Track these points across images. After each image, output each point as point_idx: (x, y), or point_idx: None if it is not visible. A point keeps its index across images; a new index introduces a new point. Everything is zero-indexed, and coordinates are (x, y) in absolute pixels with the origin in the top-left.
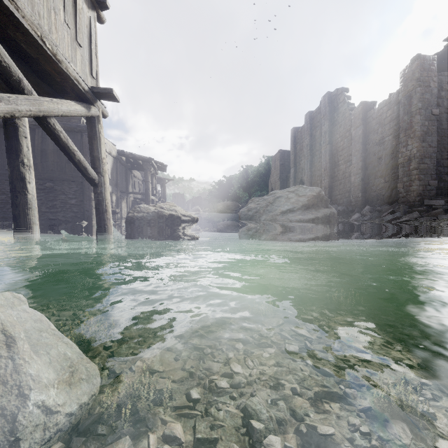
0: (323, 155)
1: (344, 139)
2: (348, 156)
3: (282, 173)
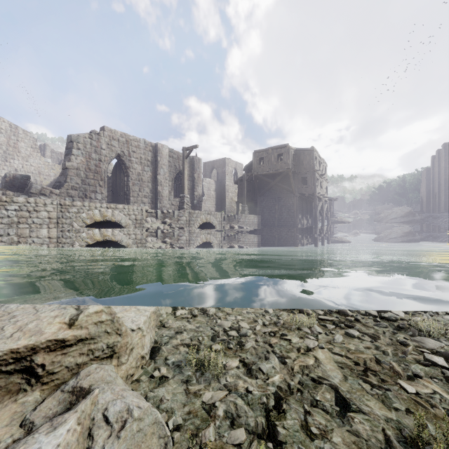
0: (442, 181)
1: None
2: None
3: (428, 185)
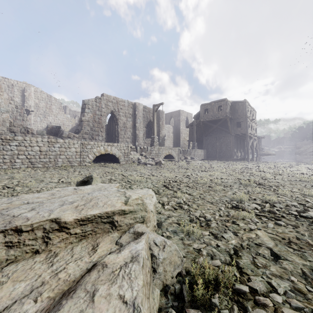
0: None
1: None
2: None
3: None
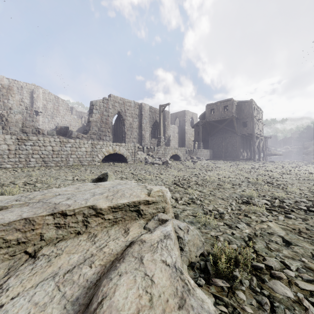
0: None
1: None
2: None
3: None
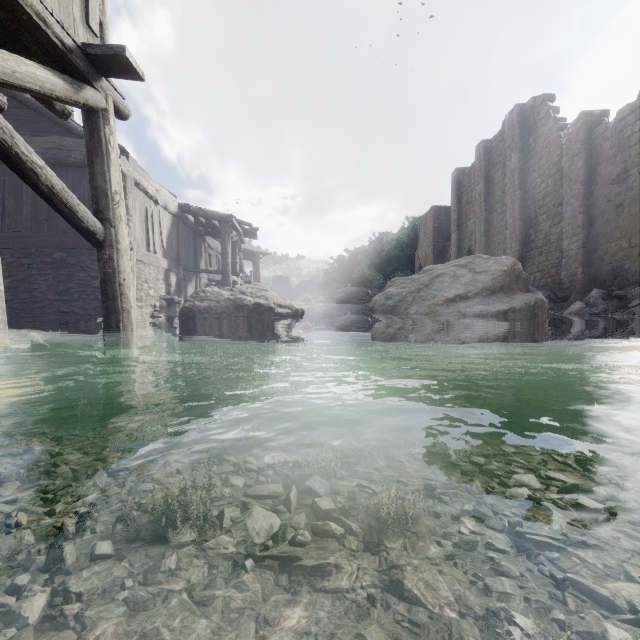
0: (509, 208)
1: (548, 179)
2: (555, 207)
3: (437, 241)
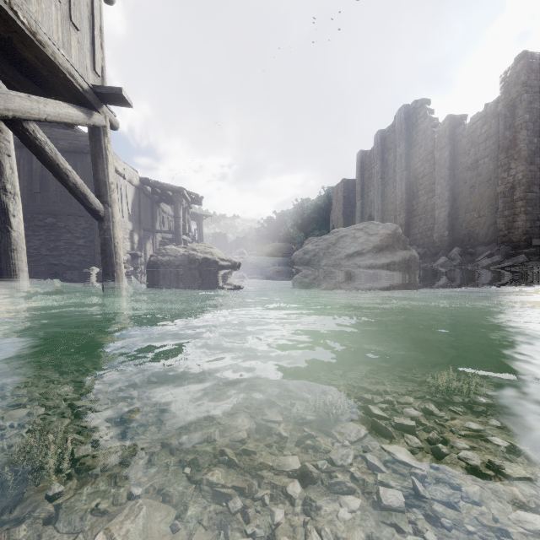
0: (398, 184)
1: (425, 164)
2: (430, 185)
3: (346, 207)
